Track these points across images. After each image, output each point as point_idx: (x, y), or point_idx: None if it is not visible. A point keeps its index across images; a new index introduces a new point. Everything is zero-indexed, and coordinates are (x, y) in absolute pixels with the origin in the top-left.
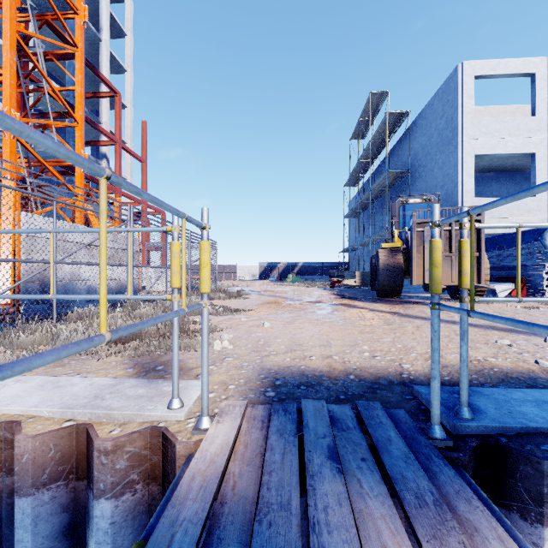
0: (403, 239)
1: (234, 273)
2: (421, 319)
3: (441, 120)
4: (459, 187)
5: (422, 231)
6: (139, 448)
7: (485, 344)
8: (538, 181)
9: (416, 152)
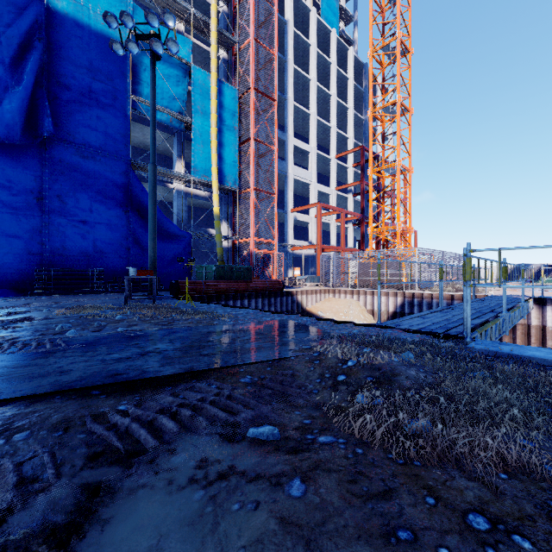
0: None
1: (475, 275)
2: None
3: None
4: None
5: None
6: (482, 297)
7: None
8: None
9: None
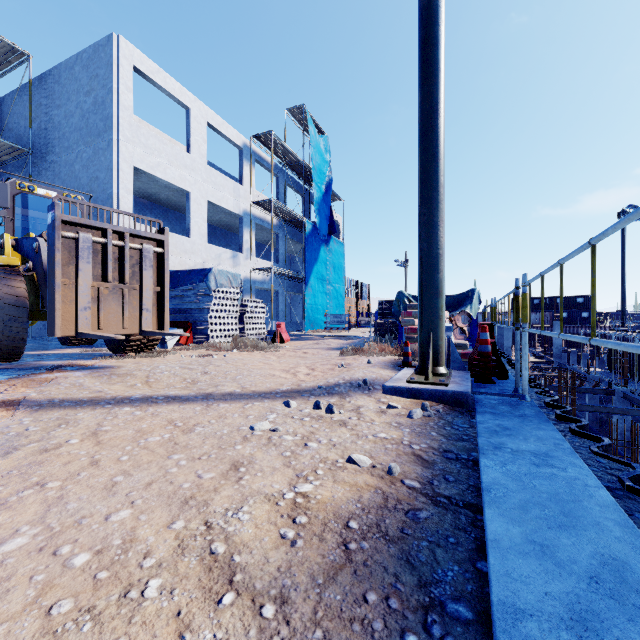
0: (27, 251)
1: None
2: (90, 407)
3: (87, 97)
4: (114, 200)
5: (74, 239)
6: None
7: (247, 442)
8: (193, 223)
9: (43, 128)
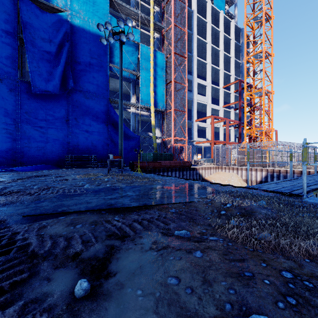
0: None
1: None
2: None
3: None
4: None
5: None
6: None
7: None
8: None
9: None
